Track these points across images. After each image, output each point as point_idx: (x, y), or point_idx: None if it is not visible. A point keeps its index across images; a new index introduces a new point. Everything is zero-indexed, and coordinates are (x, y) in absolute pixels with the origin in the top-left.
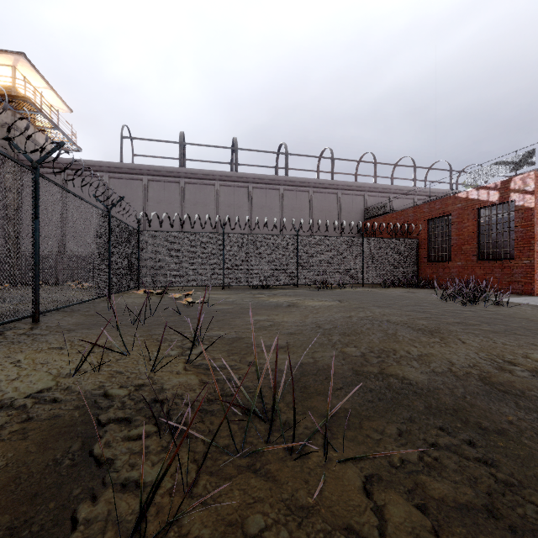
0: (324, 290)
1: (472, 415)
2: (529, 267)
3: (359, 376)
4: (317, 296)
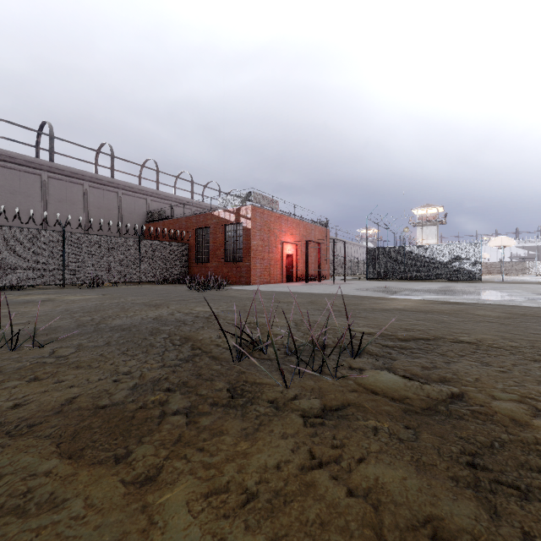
0: (95, 288)
1: (131, 328)
2: (249, 267)
3: (80, 326)
4: (82, 292)
